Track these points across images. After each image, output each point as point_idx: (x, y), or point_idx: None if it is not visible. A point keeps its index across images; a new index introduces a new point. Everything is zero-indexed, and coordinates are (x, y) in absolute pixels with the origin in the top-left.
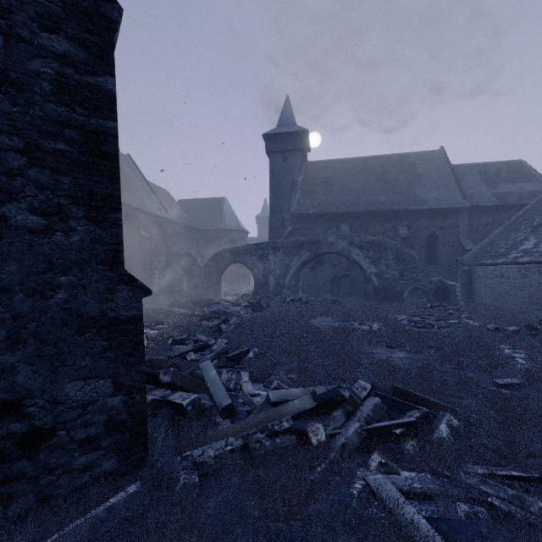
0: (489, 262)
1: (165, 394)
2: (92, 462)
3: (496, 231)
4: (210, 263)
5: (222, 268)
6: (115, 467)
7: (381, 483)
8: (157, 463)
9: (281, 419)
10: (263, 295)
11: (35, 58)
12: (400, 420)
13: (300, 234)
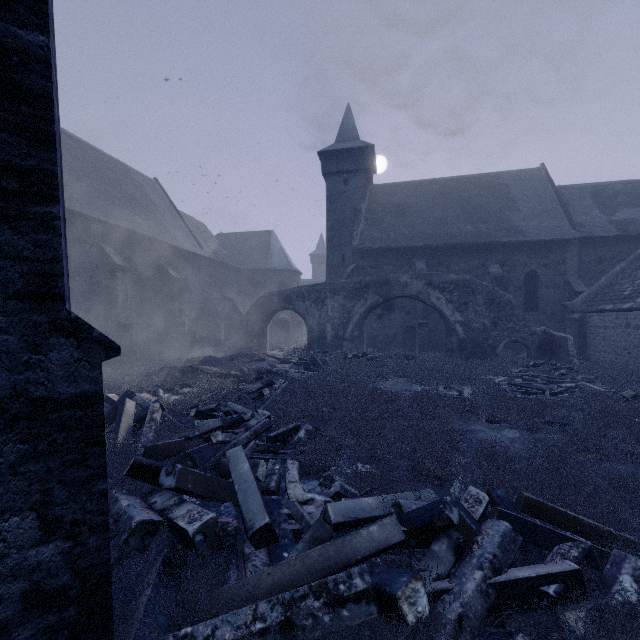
0: (610, 308)
1: (169, 504)
2: None
3: (616, 268)
4: (253, 310)
5: (268, 315)
6: None
7: None
8: None
9: (350, 570)
10: (319, 349)
11: None
12: (549, 566)
13: (364, 273)
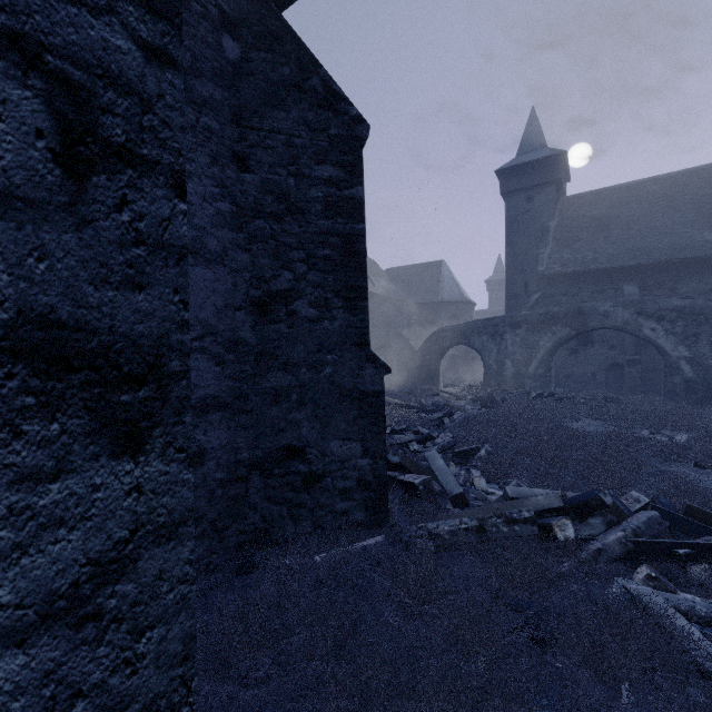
0: None
1: (394, 475)
2: (348, 510)
3: None
4: (426, 346)
5: (440, 351)
6: (364, 519)
7: (647, 593)
8: (397, 525)
9: (520, 509)
10: (497, 387)
11: (312, 187)
12: (687, 540)
13: (552, 302)
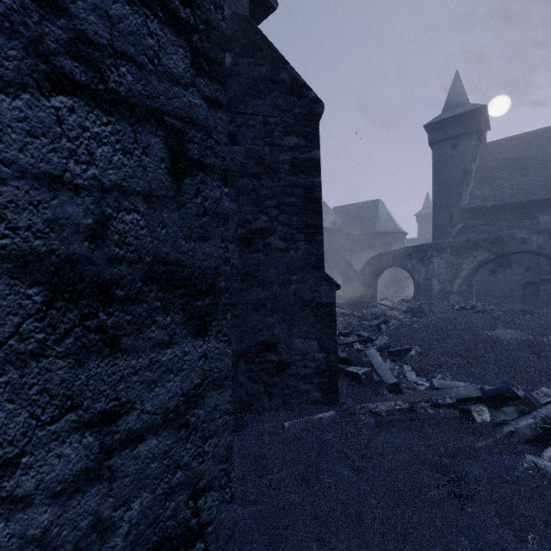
0: None
1: (342, 367)
2: (308, 390)
3: None
4: (365, 267)
5: (378, 271)
6: (320, 398)
7: None
8: (345, 404)
9: (444, 396)
10: (425, 300)
11: (282, 153)
12: None
13: (474, 231)
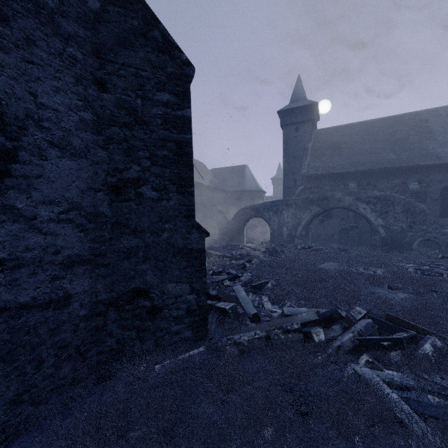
0: None
1: (213, 303)
2: (180, 330)
3: None
4: (235, 218)
5: (244, 221)
6: (191, 336)
7: (367, 373)
8: (213, 338)
9: (292, 323)
10: (278, 243)
11: (154, 107)
12: (388, 336)
13: (310, 192)
